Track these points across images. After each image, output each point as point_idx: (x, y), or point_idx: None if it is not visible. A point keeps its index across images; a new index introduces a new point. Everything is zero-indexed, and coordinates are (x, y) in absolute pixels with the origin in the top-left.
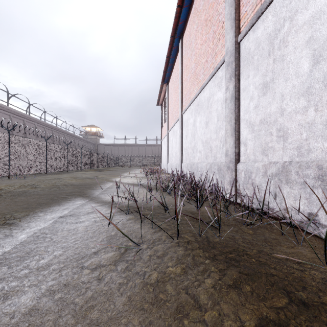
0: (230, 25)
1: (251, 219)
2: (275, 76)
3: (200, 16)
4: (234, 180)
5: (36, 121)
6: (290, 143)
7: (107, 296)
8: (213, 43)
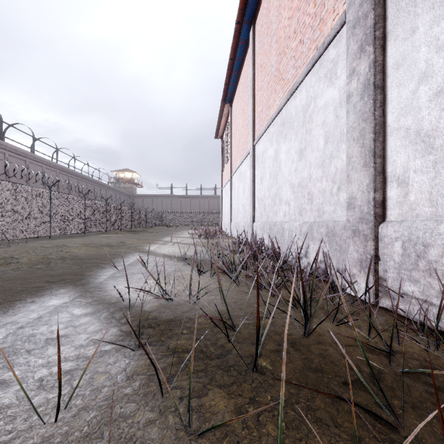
0: None
1: None
2: None
3: None
4: (373, 259)
5: (44, 162)
6: None
7: None
8: (315, 3)
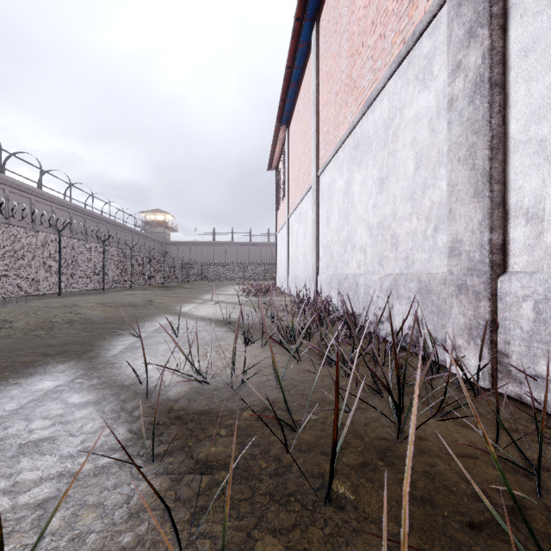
0: None
1: None
2: None
3: None
4: (488, 326)
5: (54, 200)
6: None
7: None
8: None
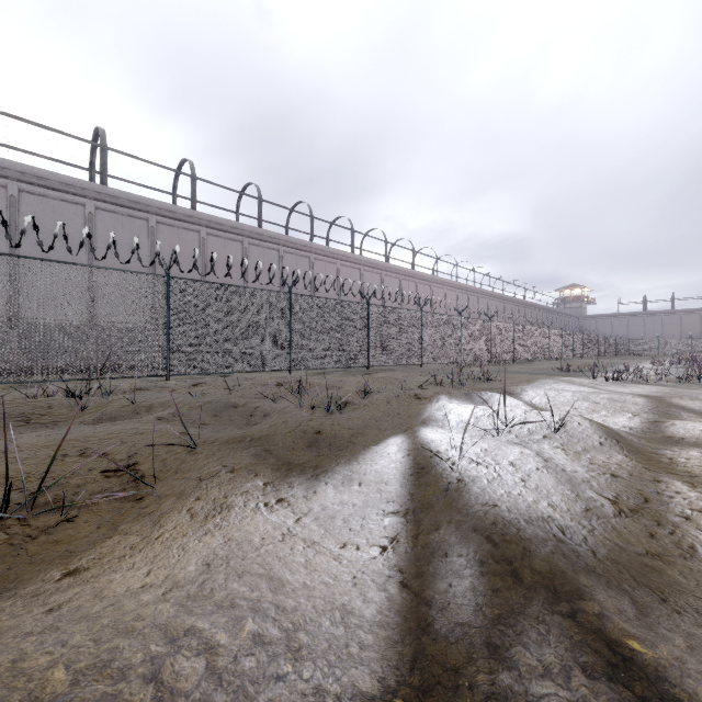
0: None
1: None
2: None
3: None
4: None
5: (519, 302)
6: None
7: None
8: None
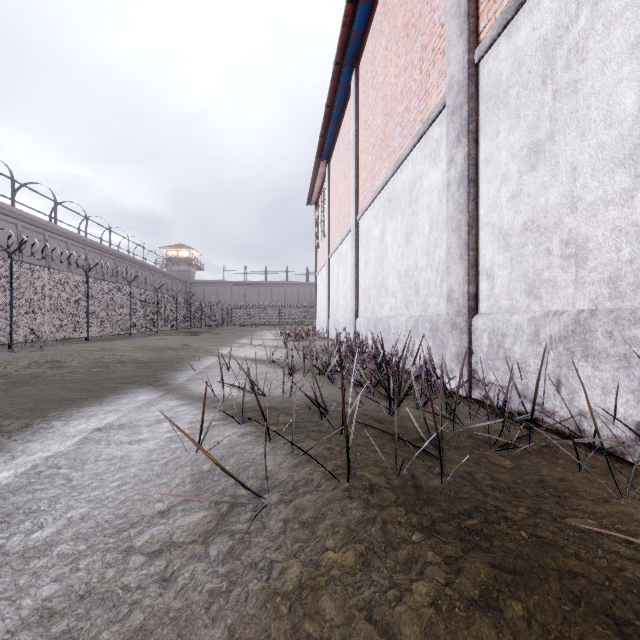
0: (457, 28)
1: (507, 436)
2: (557, 128)
3: (393, 19)
4: (467, 352)
5: (69, 236)
6: (592, 271)
7: (179, 625)
8: (421, 70)
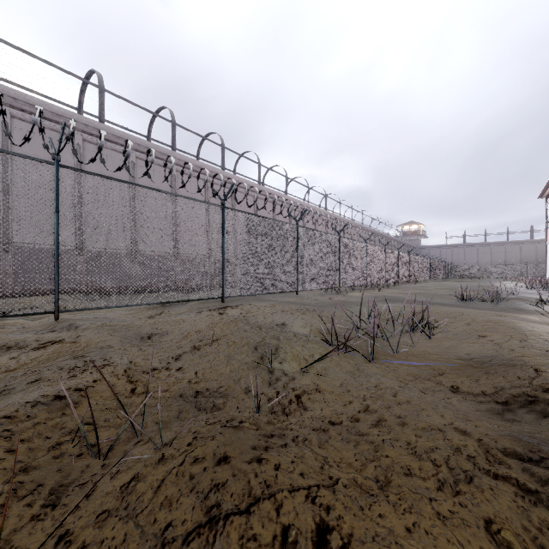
0: None
1: None
2: None
3: None
4: None
5: (375, 233)
6: None
7: None
8: None
